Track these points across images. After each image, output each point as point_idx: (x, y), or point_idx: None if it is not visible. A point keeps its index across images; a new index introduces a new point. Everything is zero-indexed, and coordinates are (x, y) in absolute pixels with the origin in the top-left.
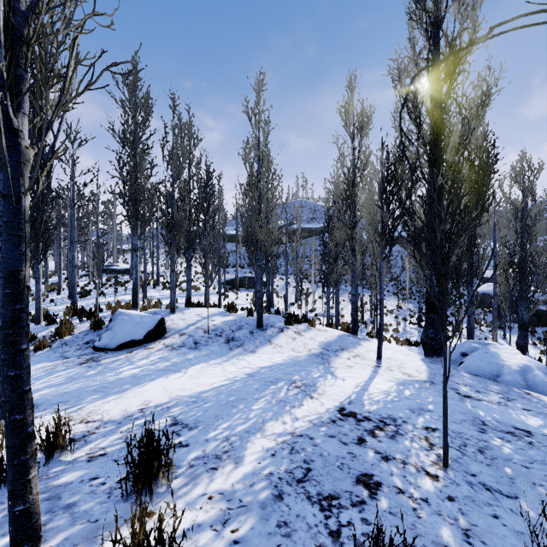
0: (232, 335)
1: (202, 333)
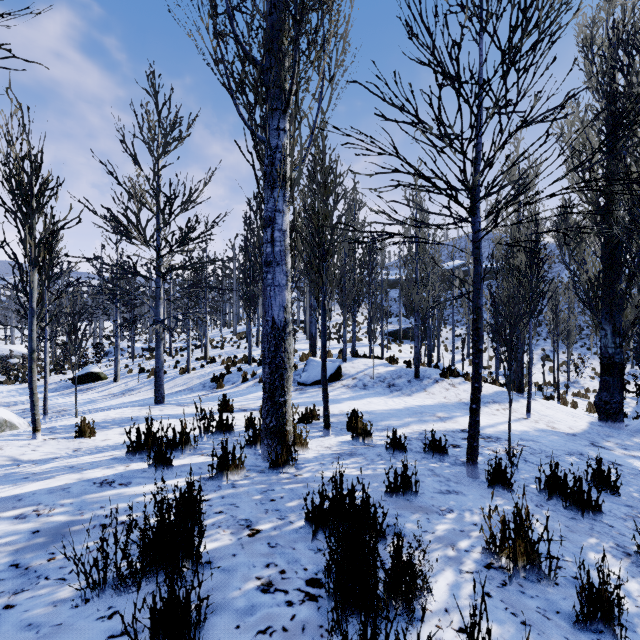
0: (393, 382)
1: (368, 379)
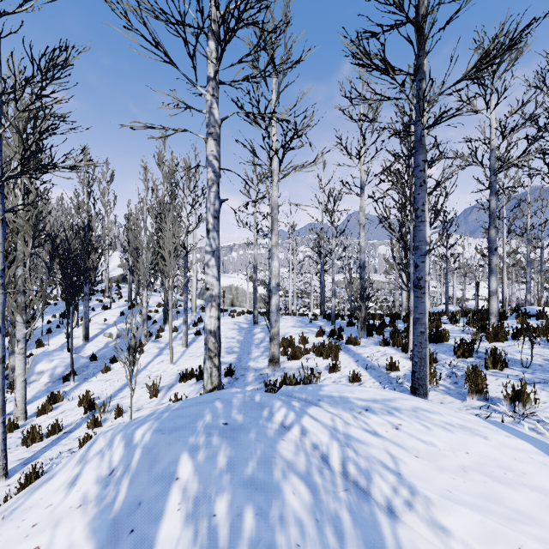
0: None
1: None
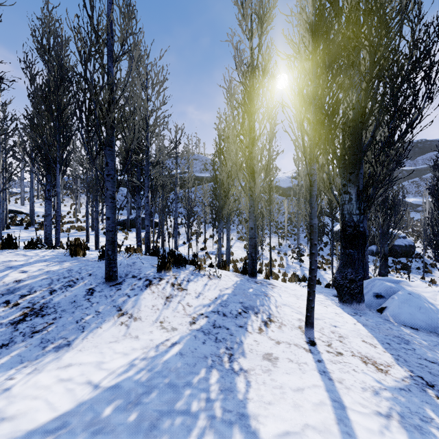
0: (45, 301)
1: None
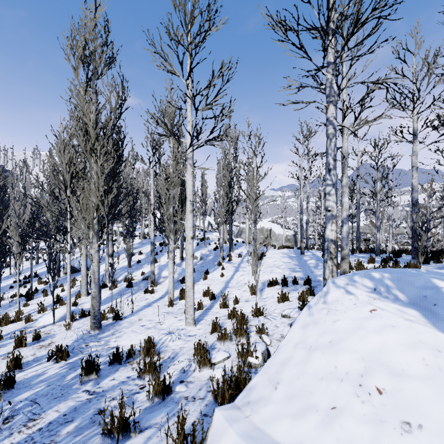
0: None
1: None
